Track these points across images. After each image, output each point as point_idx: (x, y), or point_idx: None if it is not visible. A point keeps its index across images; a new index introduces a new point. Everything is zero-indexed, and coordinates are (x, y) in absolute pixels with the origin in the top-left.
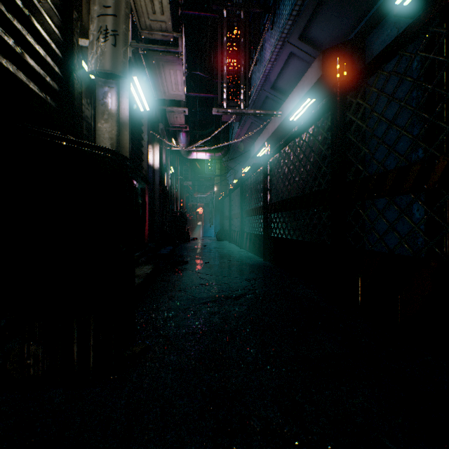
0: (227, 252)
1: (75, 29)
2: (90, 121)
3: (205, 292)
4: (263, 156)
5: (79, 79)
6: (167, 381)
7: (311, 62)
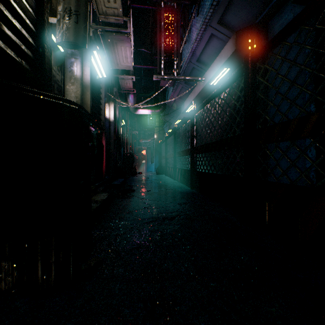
0: (164, 183)
1: (45, 9)
2: (60, 84)
3: (147, 213)
4: (191, 111)
5: (49, 49)
6: (115, 291)
7: (227, 40)
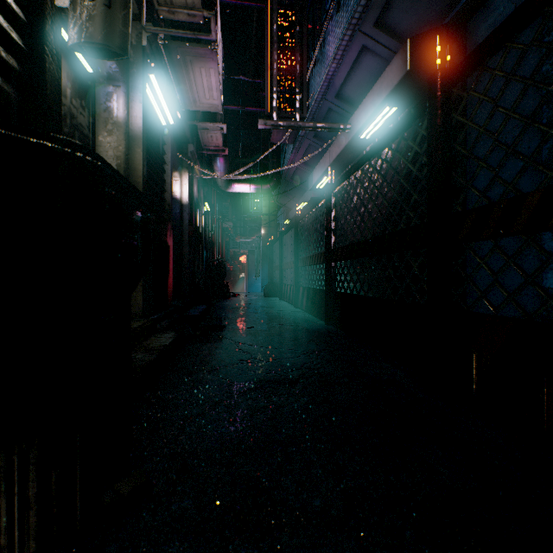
0: (278, 313)
1: None
2: (86, 132)
3: (246, 373)
4: (325, 186)
5: (55, 57)
6: None
7: (391, 58)
